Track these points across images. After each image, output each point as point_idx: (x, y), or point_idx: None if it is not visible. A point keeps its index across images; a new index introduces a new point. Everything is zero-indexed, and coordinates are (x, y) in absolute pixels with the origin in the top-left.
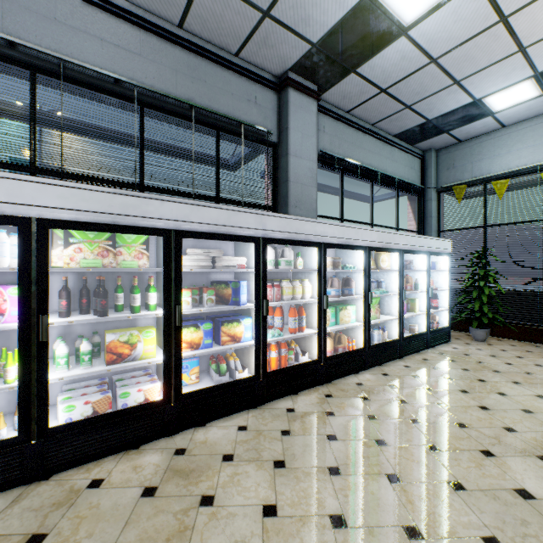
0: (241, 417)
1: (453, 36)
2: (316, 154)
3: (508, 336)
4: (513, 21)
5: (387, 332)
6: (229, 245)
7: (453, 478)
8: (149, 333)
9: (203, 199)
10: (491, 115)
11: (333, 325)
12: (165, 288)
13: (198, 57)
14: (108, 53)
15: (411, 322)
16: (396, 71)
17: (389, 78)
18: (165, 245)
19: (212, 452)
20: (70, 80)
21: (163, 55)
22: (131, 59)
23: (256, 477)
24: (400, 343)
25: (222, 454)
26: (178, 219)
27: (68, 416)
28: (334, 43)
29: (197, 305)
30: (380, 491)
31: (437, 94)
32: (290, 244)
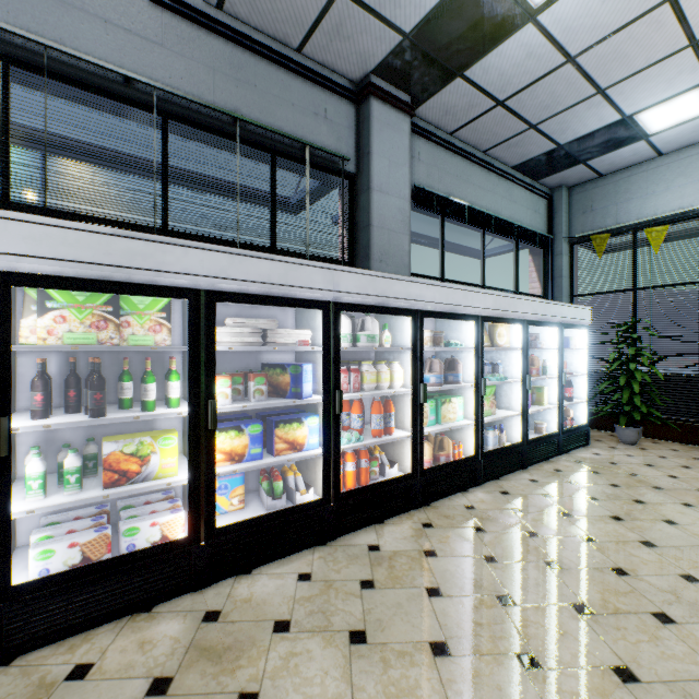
0: (303, 558)
1: (600, 22)
2: (409, 190)
3: (667, 437)
4: (685, 1)
5: (505, 432)
6: (288, 313)
7: (618, 662)
8: (169, 439)
9: (251, 250)
10: (645, 139)
11: (433, 424)
12: (192, 374)
13: (246, 51)
14: (115, 40)
15: (536, 419)
16: (519, 75)
17: (508, 85)
18: (192, 312)
19: (259, 617)
20: (58, 76)
21: (195, 47)
22: (148, 51)
23: (323, 659)
24: (523, 448)
25: (274, 620)
26: (211, 274)
27: (43, 566)
28: (434, 33)
29: (240, 398)
30: (510, 684)
31: (573, 108)
32: (373, 312)
